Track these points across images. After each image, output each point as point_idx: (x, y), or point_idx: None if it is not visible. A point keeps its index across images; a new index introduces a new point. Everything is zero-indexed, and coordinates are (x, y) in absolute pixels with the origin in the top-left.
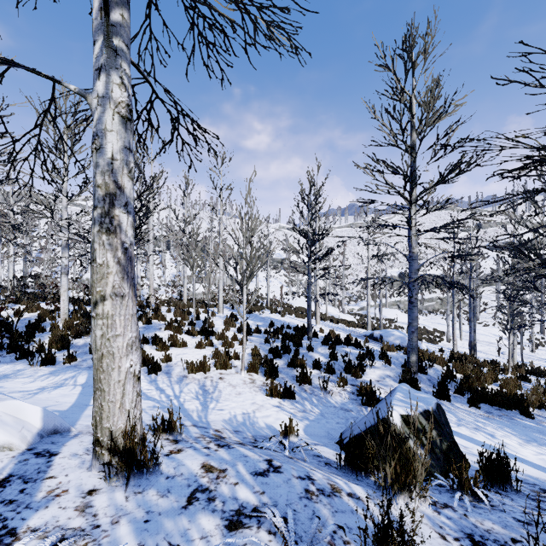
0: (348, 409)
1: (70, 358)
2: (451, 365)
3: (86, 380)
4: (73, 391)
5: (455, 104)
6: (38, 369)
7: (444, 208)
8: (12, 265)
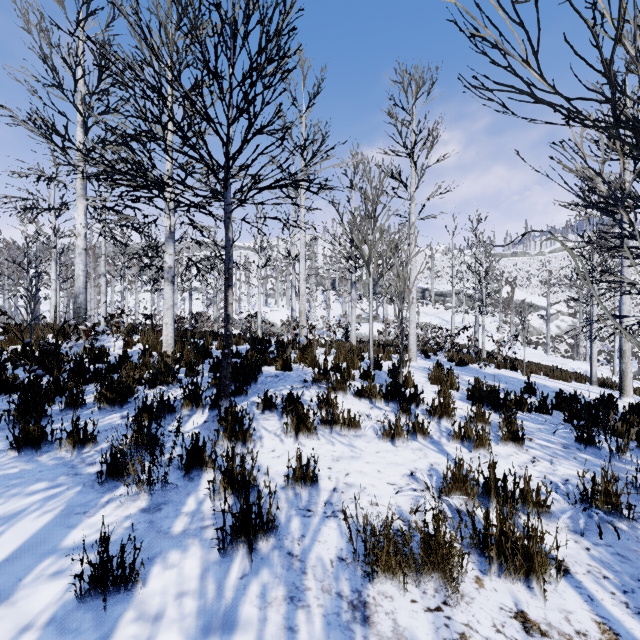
0: None
1: (73, 440)
2: None
3: (18, 546)
4: None
5: None
6: None
7: None
8: None
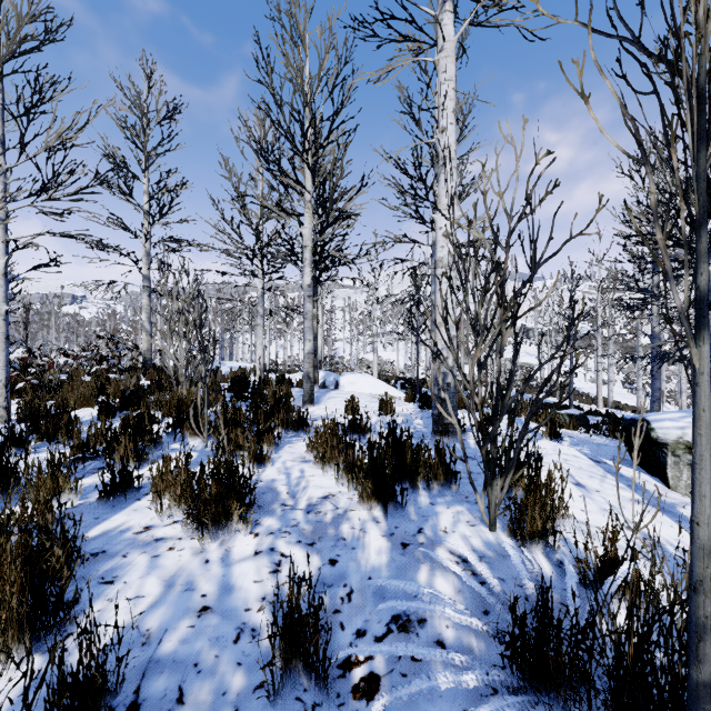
0: None
1: None
2: None
3: None
4: None
5: None
6: None
7: None
8: None
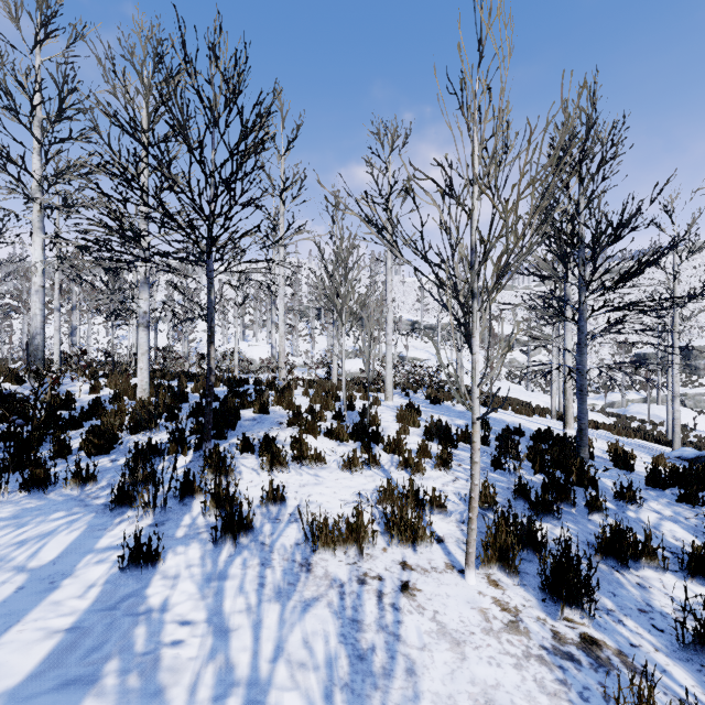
0: None
1: (78, 480)
2: None
3: (63, 550)
4: None
5: None
6: (7, 502)
7: None
8: (135, 334)
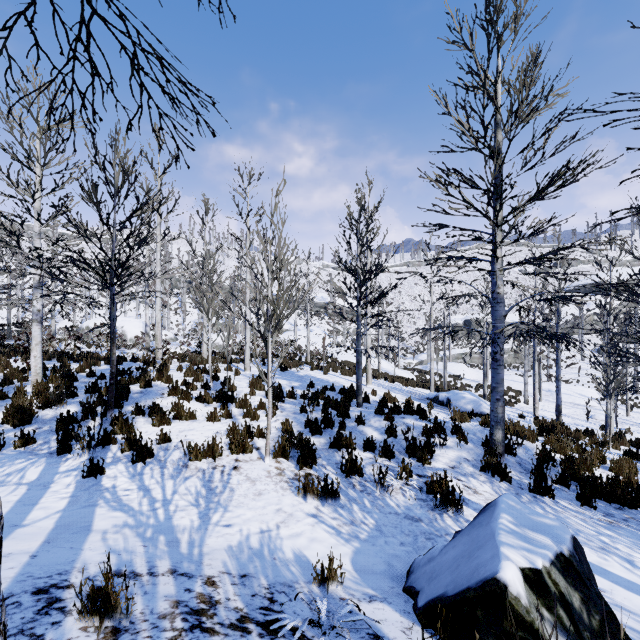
0: (416, 518)
1: (24, 440)
2: (542, 439)
3: (39, 474)
4: (10, 496)
5: (553, 95)
6: None
7: (537, 234)
8: None
